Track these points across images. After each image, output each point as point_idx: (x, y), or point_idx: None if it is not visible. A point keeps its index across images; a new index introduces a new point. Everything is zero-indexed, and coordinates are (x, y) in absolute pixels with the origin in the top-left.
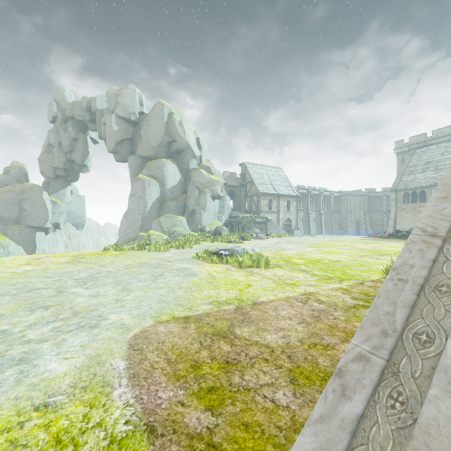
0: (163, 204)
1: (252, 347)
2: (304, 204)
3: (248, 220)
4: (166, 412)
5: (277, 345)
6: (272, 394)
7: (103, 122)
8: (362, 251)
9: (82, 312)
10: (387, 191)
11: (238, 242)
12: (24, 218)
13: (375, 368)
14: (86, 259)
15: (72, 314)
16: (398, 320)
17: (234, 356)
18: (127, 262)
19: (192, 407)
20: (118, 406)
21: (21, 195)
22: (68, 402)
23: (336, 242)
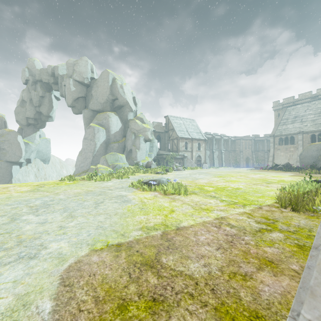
0: (108, 145)
1: (177, 279)
2: (210, 145)
3: (170, 157)
4: None
5: (200, 276)
6: None
7: (64, 84)
8: (254, 180)
9: (26, 241)
10: (267, 136)
11: (163, 173)
12: (3, 155)
13: None
14: (44, 188)
15: (17, 243)
16: None
17: (160, 291)
18: (77, 190)
19: None
20: None
21: (1, 138)
22: None
23: (234, 173)
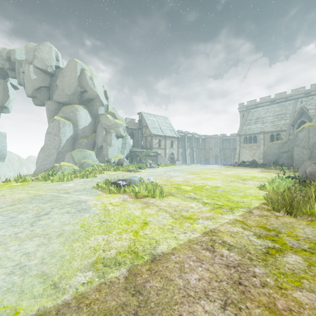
0: (76, 141)
1: None
2: (182, 143)
3: (144, 154)
4: None
5: None
6: None
7: (22, 70)
8: (229, 177)
9: None
10: (233, 135)
11: (136, 171)
12: None
13: None
14: None
15: None
16: None
17: None
18: (20, 195)
19: None
20: None
21: None
22: None
23: (207, 170)
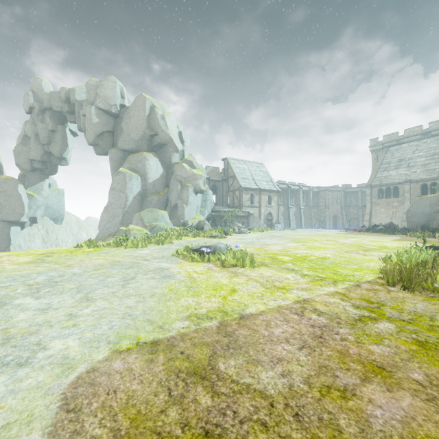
0: (144, 198)
1: (242, 398)
2: (285, 198)
3: (230, 215)
4: None
5: (277, 392)
6: None
7: (83, 113)
8: (346, 246)
9: (16, 337)
10: (362, 187)
11: (221, 236)
12: None
13: None
14: (52, 258)
15: (2, 341)
16: None
17: (216, 419)
18: (99, 261)
19: None
20: None
21: None
22: None
23: (318, 237)
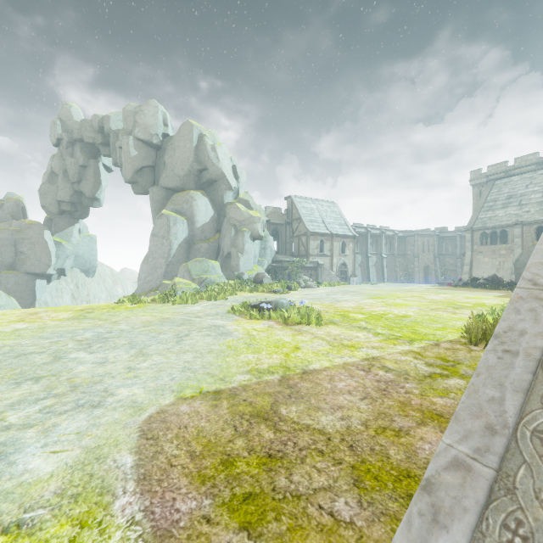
0: (191, 246)
1: (302, 434)
2: (363, 245)
3: (295, 266)
4: (185, 533)
5: (335, 430)
6: (330, 503)
7: (119, 145)
8: (434, 303)
9: (82, 385)
10: (461, 230)
11: (283, 292)
12: (21, 263)
13: (480, 483)
14: (94, 314)
15: (70, 388)
16: (509, 410)
17: (278, 447)
18: (146, 318)
19: (221, 525)
20: (119, 524)
21: (17, 234)
22: (50, 519)
23: (401, 292)
